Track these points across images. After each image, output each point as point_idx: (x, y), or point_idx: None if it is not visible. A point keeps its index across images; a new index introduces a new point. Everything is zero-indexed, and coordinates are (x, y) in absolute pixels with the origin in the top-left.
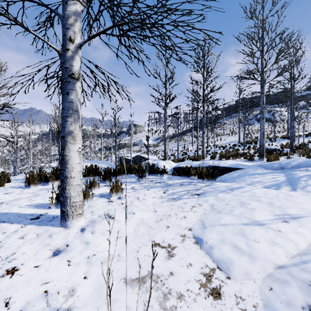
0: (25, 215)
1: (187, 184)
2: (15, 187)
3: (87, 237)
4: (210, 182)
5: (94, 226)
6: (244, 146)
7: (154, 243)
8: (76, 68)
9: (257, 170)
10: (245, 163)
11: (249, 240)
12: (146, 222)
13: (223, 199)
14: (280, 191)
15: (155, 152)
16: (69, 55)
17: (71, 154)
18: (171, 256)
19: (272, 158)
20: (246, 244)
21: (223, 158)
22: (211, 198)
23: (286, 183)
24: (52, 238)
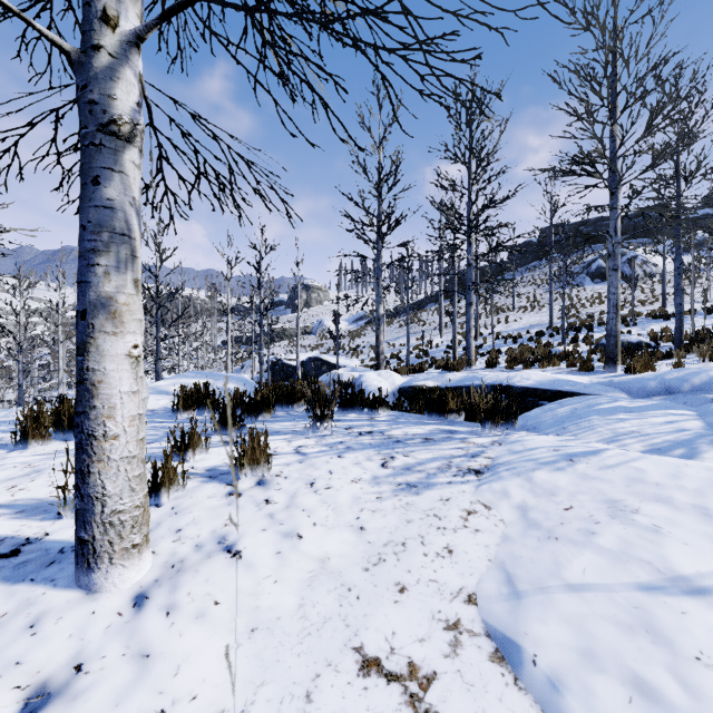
0: None
1: (442, 439)
2: None
3: (149, 633)
4: (501, 433)
5: (177, 586)
6: (563, 337)
7: (361, 657)
8: (122, 105)
9: (619, 399)
10: (572, 377)
11: (681, 660)
12: (337, 569)
13: (553, 491)
14: None
15: (353, 349)
16: (102, 64)
17: (106, 367)
18: None
19: (639, 365)
20: (673, 675)
21: (517, 365)
22: (517, 485)
23: (712, 438)
24: (38, 634)
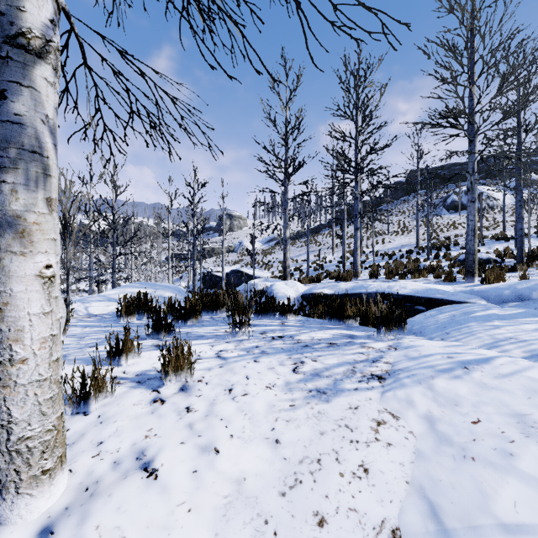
0: None
1: (344, 343)
2: None
3: None
4: (394, 338)
5: (86, 516)
6: (428, 255)
7: None
8: (32, 18)
9: (491, 308)
10: (439, 286)
11: None
12: (253, 493)
13: (456, 400)
14: None
15: (266, 264)
16: None
17: (12, 288)
18: None
19: (492, 277)
20: None
21: (394, 277)
22: (420, 394)
23: None
24: None
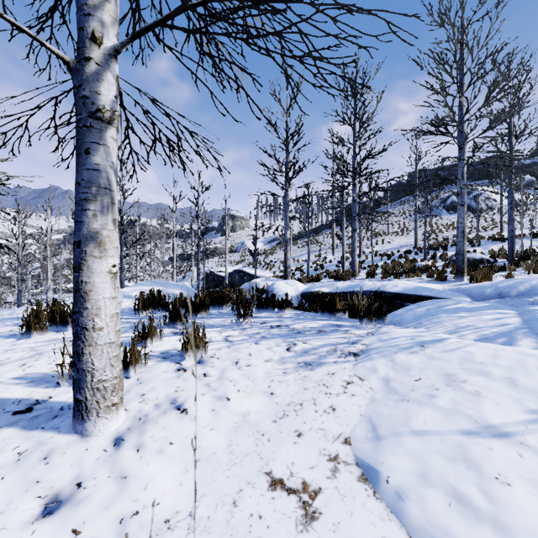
0: (4, 403)
1: (331, 331)
2: (2, 335)
3: (126, 462)
4: (374, 326)
5: (143, 432)
6: (425, 255)
7: (271, 478)
8: (105, 98)
9: (461, 302)
10: (430, 285)
11: (485, 479)
12: (254, 421)
13: (408, 368)
14: (523, 351)
15: (268, 264)
16: (91, 70)
17: (94, 280)
18: (311, 519)
19: (480, 276)
20: (479, 488)
21: (390, 276)
22: (383, 364)
23: (526, 330)
24: (50, 463)
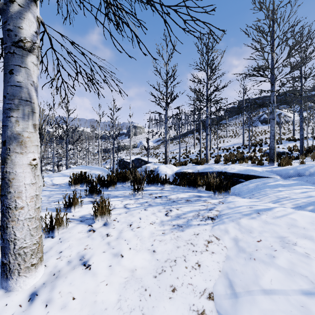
0: None
1: (195, 200)
2: None
3: None
4: (223, 197)
5: (54, 287)
6: (249, 149)
7: None
8: (26, 32)
9: (278, 180)
10: (254, 168)
11: None
12: (140, 276)
13: (250, 230)
14: None
15: (155, 154)
16: (15, 10)
17: (16, 171)
18: None
19: (284, 162)
20: None
21: (229, 162)
22: (232, 227)
23: None
24: None
